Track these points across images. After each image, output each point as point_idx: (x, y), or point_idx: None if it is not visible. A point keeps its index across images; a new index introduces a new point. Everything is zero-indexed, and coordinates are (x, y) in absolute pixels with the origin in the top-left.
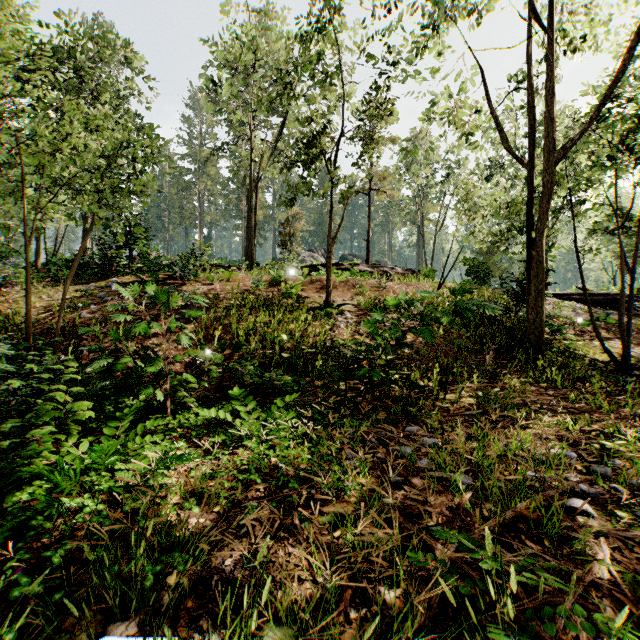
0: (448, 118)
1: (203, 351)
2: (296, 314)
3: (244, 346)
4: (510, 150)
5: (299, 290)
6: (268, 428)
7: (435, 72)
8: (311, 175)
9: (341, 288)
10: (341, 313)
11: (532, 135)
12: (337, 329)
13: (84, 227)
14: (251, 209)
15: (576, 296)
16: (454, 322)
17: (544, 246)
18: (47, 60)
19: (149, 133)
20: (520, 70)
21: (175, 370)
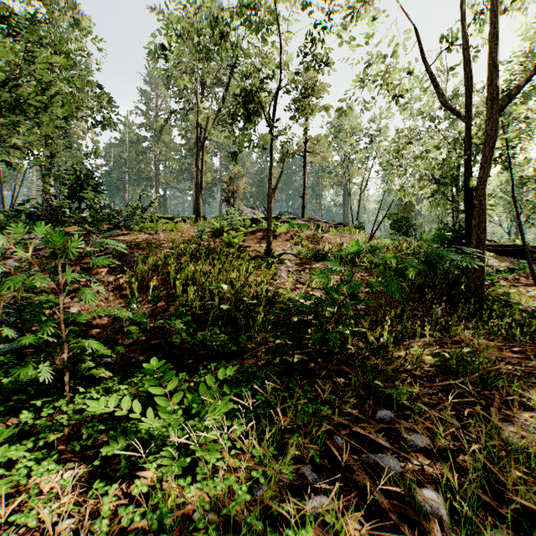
0: (381, 79)
1: (135, 303)
2: (237, 263)
3: (181, 297)
4: (446, 104)
5: (241, 240)
6: (191, 424)
7: (369, 36)
8: (252, 126)
9: (281, 238)
10: (281, 262)
11: (469, 88)
12: (278, 278)
13: (43, 183)
14: (197, 167)
15: (489, 247)
16: (422, 272)
17: (486, 195)
18: (3, 23)
19: (60, 49)
20: (450, 32)
21: (101, 325)
